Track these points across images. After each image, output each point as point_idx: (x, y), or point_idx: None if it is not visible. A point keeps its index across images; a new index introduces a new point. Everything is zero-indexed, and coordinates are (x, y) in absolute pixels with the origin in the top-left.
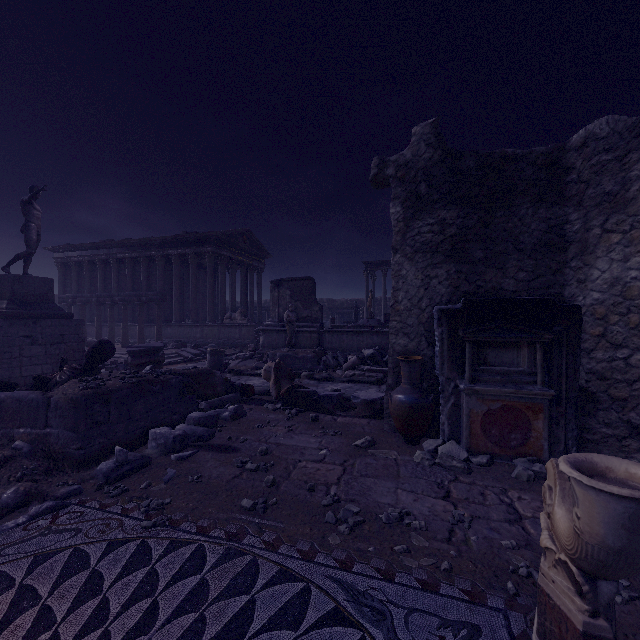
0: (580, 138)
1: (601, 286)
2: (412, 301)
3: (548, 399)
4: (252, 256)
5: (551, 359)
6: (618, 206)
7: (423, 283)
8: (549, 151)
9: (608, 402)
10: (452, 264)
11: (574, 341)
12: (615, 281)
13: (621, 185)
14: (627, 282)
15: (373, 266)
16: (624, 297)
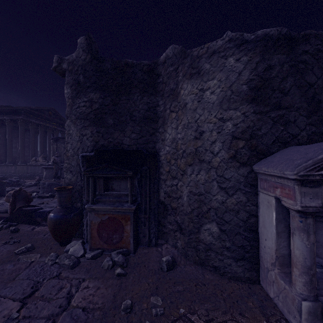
0: (164, 58)
1: (169, 143)
2: (74, 150)
3: (132, 212)
4: (57, 124)
5: (141, 186)
6: (175, 97)
7: (80, 139)
8: (150, 63)
9: (171, 210)
10: (94, 127)
11: (153, 175)
12: (173, 140)
13: (176, 85)
14: (178, 141)
15: None
16: (177, 149)
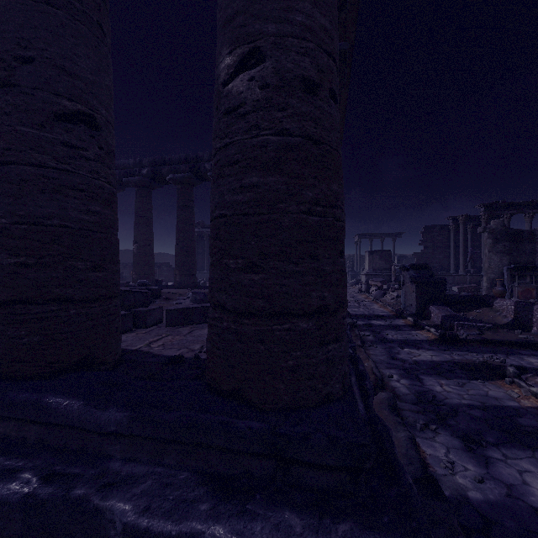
0: None
1: None
2: (496, 265)
3: (536, 287)
4: None
5: (535, 279)
6: None
7: (499, 261)
8: (531, 230)
9: None
10: (508, 256)
11: None
12: None
13: None
14: None
15: (364, 236)
16: None
